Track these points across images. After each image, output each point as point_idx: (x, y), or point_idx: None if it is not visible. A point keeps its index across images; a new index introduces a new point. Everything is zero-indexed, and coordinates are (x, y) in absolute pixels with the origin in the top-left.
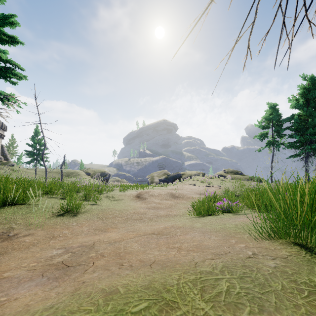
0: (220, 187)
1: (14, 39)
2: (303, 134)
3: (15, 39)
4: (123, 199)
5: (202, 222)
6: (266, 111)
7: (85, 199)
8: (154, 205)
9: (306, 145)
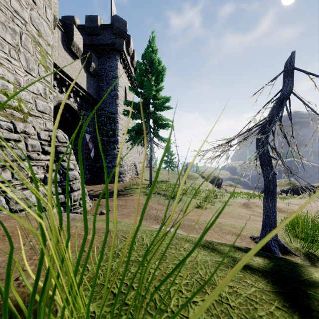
0: None
1: (169, 108)
2: None
3: (169, 107)
4: (232, 205)
5: None
6: None
7: (206, 200)
8: (255, 213)
9: None
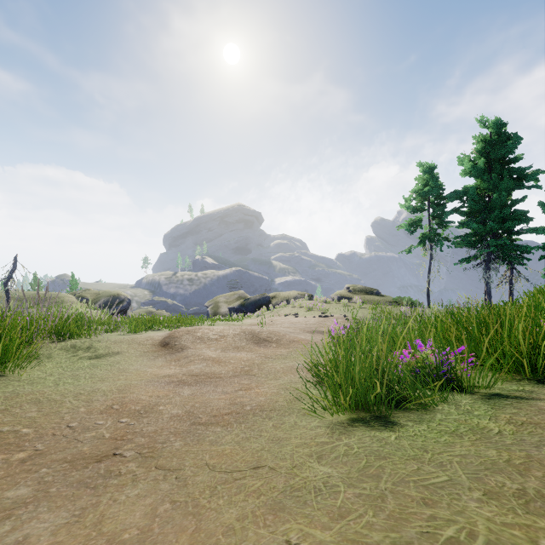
0: (348, 318)
1: None
2: (481, 221)
3: None
4: (120, 353)
5: None
6: (419, 182)
7: None
8: (199, 369)
9: (490, 240)
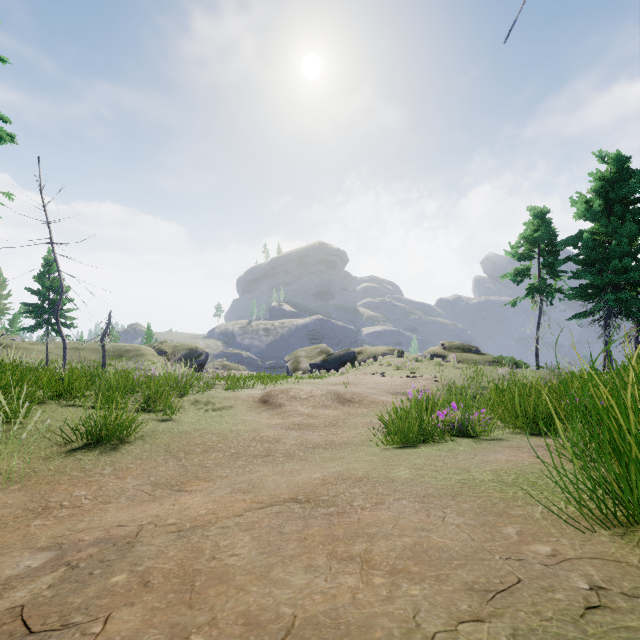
0: (437, 380)
1: None
2: (600, 270)
3: None
4: (232, 407)
5: (410, 465)
6: (526, 225)
7: (147, 407)
8: (299, 420)
9: (607, 294)
